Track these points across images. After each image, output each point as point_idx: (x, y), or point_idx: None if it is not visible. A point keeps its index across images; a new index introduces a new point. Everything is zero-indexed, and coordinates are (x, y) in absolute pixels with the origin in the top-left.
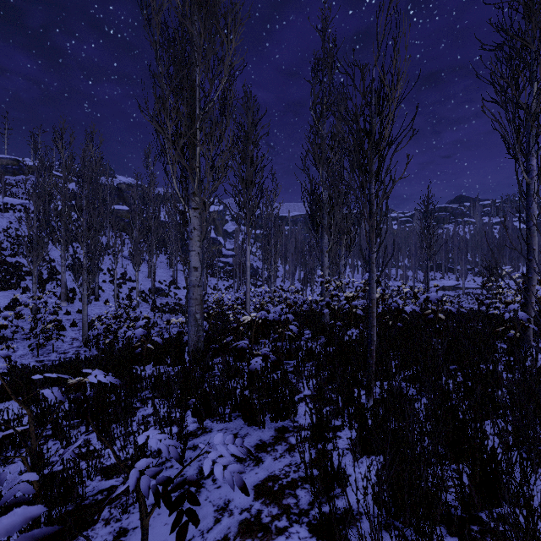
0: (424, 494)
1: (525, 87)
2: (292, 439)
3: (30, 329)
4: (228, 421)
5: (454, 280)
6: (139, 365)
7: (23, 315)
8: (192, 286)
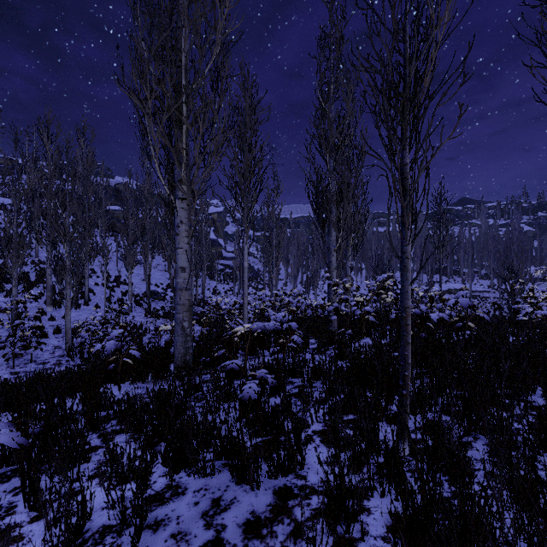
0: None
1: None
2: (298, 513)
3: (8, 336)
4: (210, 475)
5: (460, 283)
6: (114, 383)
7: (1, 321)
8: (179, 289)
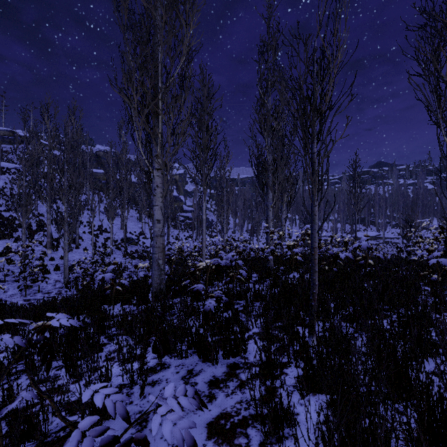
0: (374, 440)
1: (446, 61)
2: (242, 376)
3: (20, 272)
4: (185, 357)
5: (375, 231)
6: (109, 304)
7: (14, 261)
8: (155, 236)
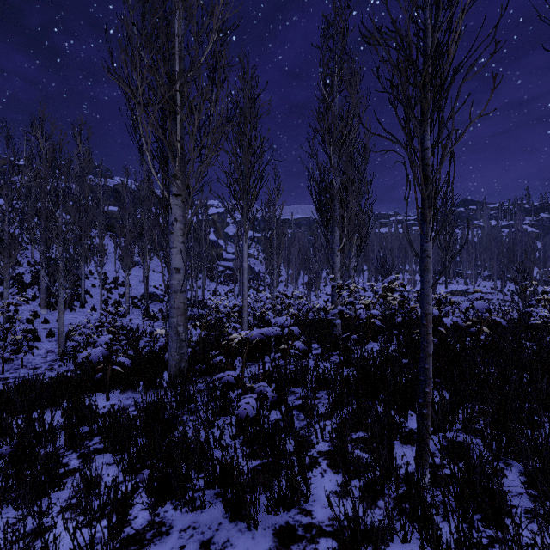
0: None
1: None
2: None
3: None
4: (200, 508)
5: (463, 284)
6: (103, 392)
7: None
8: (173, 291)
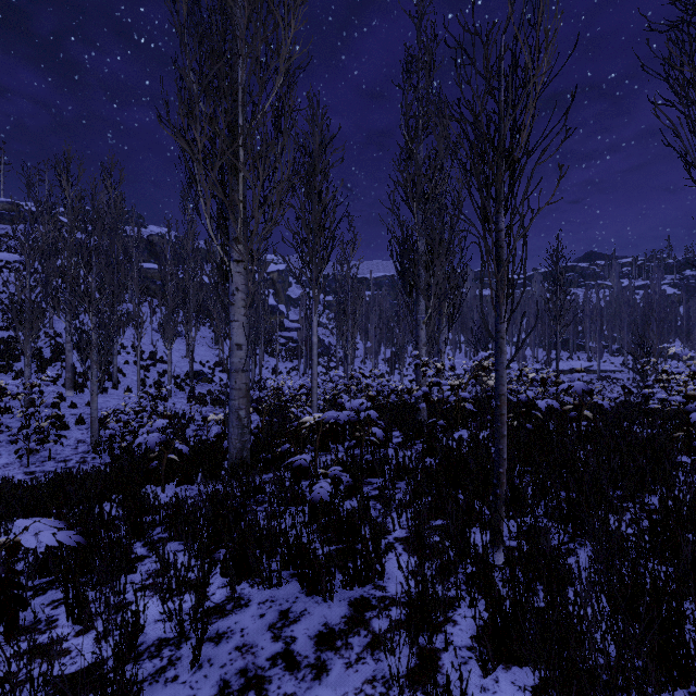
0: None
1: None
2: (376, 624)
3: (20, 428)
4: (276, 585)
5: (585, 360)
6: (157, 484)
7: (11, 409)
8: (234, 370)
